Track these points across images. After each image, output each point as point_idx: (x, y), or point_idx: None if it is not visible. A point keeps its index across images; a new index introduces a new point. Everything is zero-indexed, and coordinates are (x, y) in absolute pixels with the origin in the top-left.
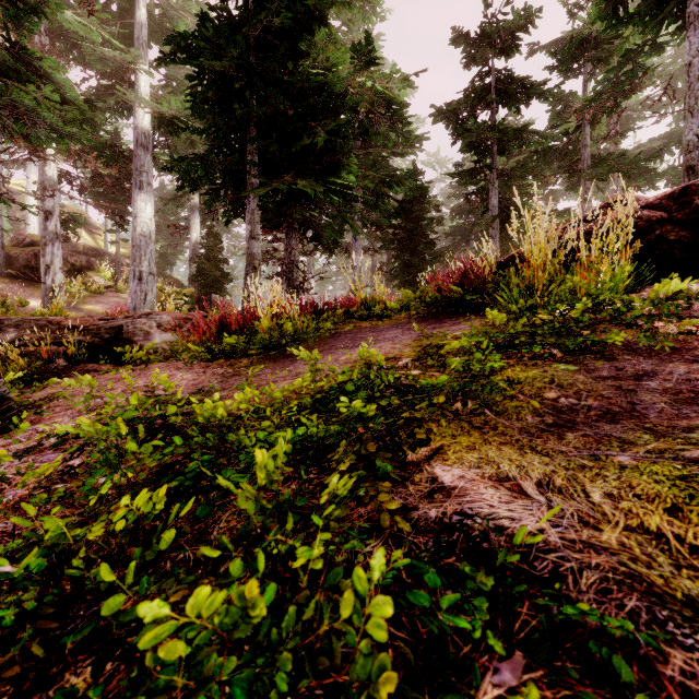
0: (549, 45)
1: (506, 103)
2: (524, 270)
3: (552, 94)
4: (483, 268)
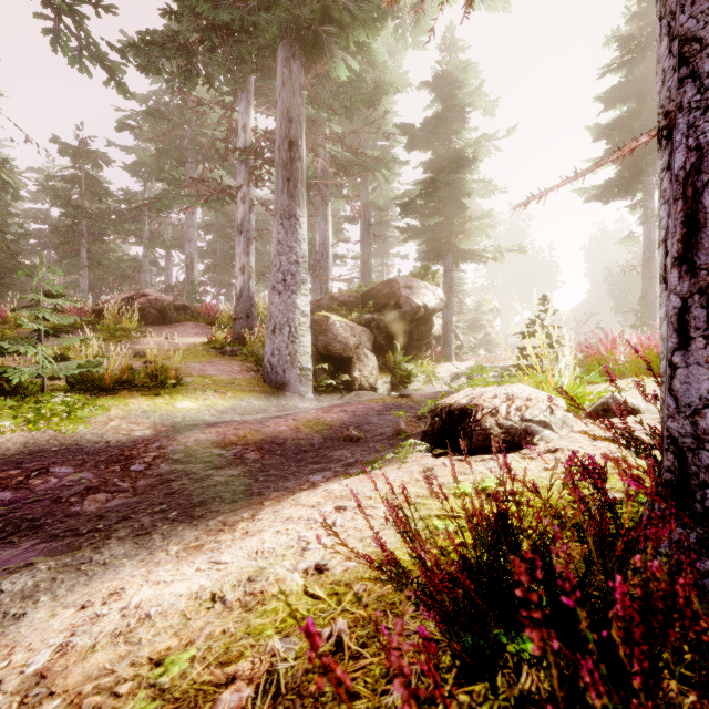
0: (123, 147)
1: (92, 193)
2: (107, 320)
3: (122, 202)
4: (88, 311)
